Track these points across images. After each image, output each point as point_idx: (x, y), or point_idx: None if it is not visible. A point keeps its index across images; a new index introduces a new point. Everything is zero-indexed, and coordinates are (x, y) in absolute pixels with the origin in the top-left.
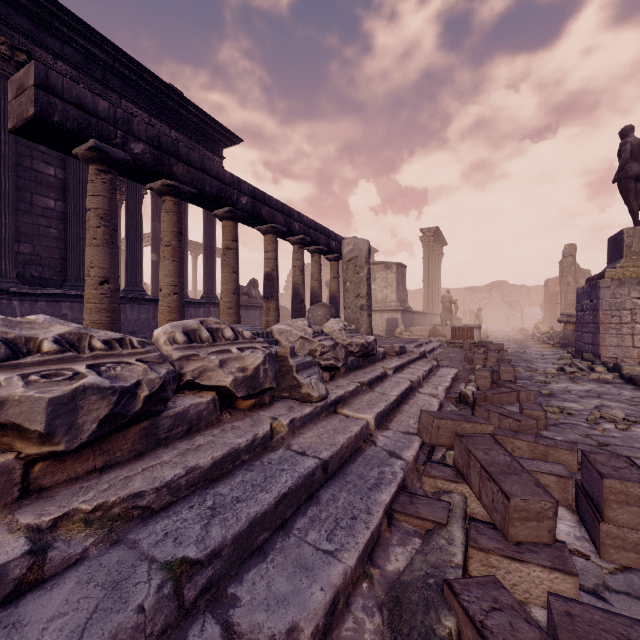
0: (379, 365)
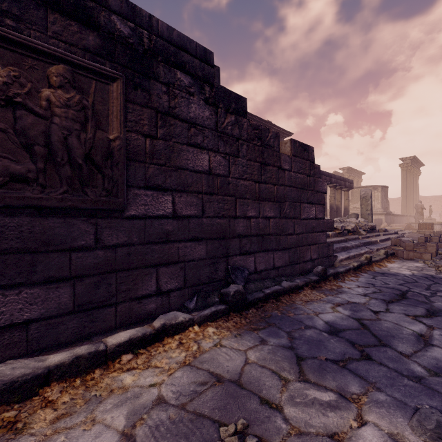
0: (377, 233)
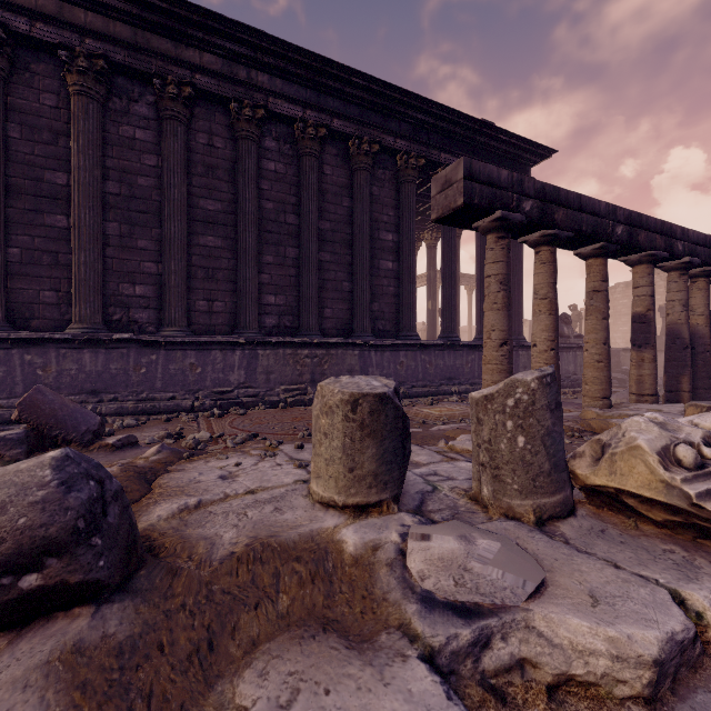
0: None
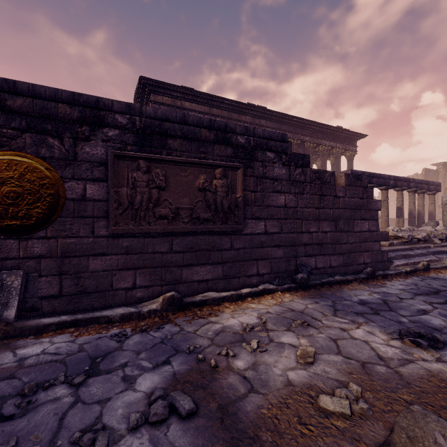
0: None
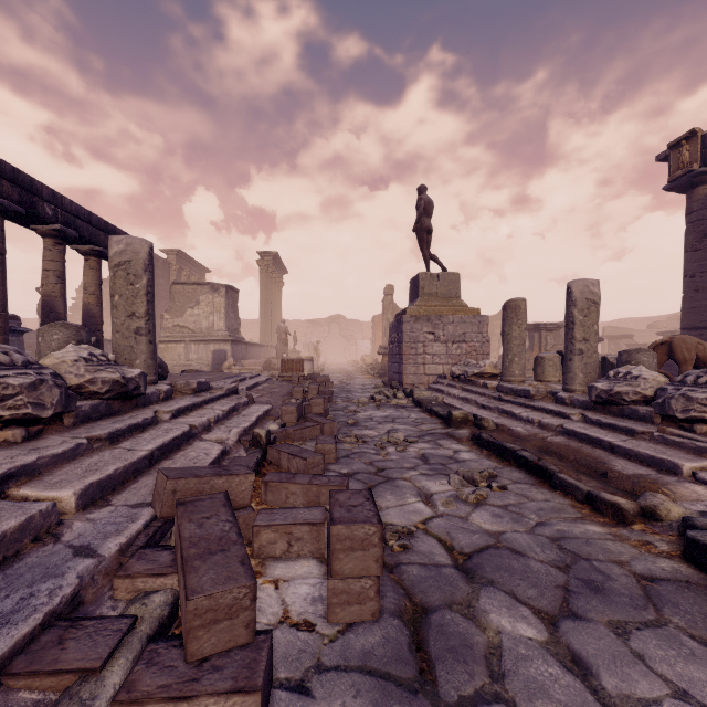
0: (153, 408)
